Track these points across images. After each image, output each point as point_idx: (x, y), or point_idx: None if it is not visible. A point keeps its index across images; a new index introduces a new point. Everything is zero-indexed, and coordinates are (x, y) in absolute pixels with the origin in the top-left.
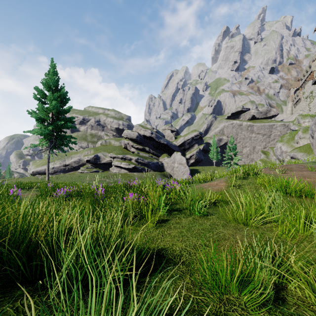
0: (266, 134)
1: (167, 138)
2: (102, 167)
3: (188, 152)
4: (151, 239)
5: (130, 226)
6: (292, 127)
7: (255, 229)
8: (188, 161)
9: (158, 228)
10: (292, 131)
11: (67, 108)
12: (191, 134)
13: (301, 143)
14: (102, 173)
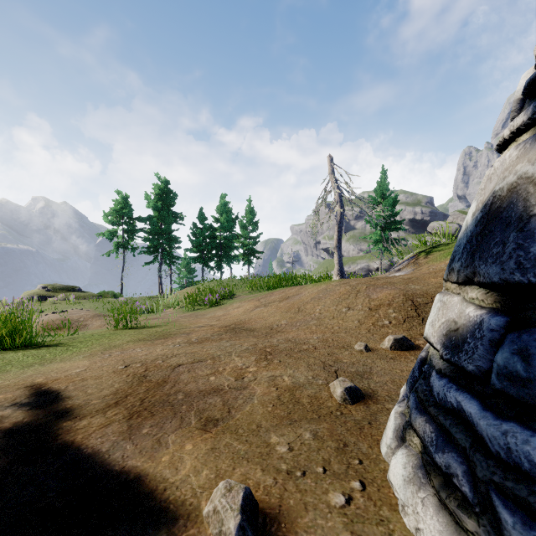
0: None
1: None
2: None
3: None
4: None
5: None
6: None
7: None
8: None
9: None
10: None
11: (398, 211)
12: None
13: None
14: None
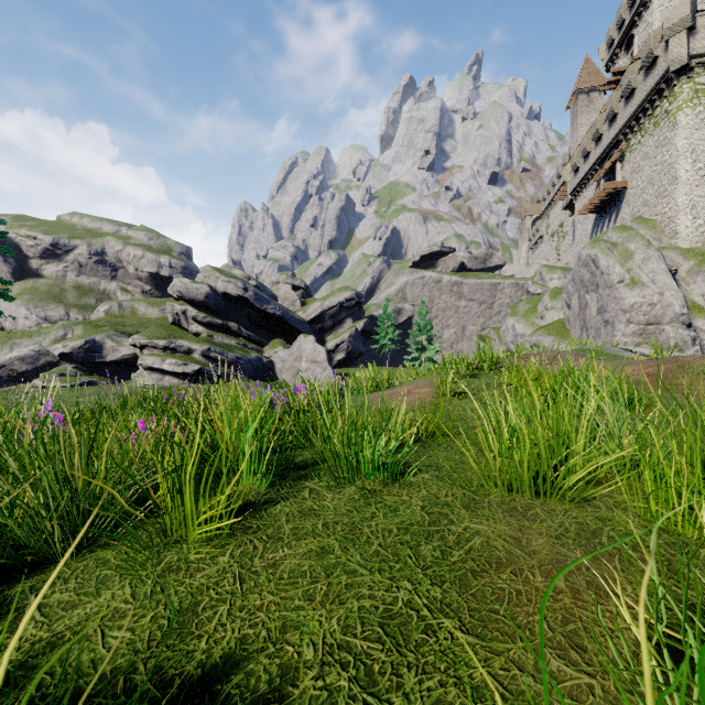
0: (485, 302)
1: (283, 302)
2: (111, 371)
3: (331, 337)
4: (183, 609)
5: (104, 550)
6: (532, 289)
7: (571, 506)
8: (331, 356)
9: (229, 543)
10: (530, 296)
11: None
12: (339, 296)
13: (549, 318)
14: (108, 387)
